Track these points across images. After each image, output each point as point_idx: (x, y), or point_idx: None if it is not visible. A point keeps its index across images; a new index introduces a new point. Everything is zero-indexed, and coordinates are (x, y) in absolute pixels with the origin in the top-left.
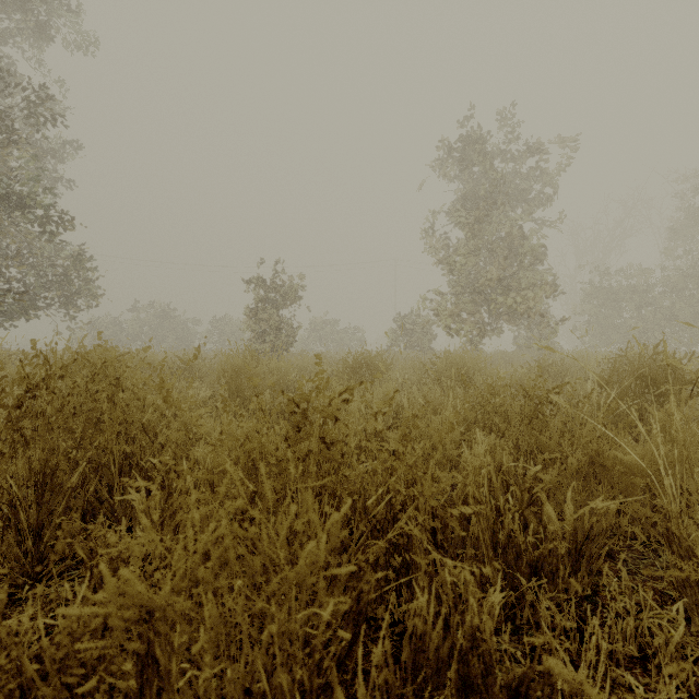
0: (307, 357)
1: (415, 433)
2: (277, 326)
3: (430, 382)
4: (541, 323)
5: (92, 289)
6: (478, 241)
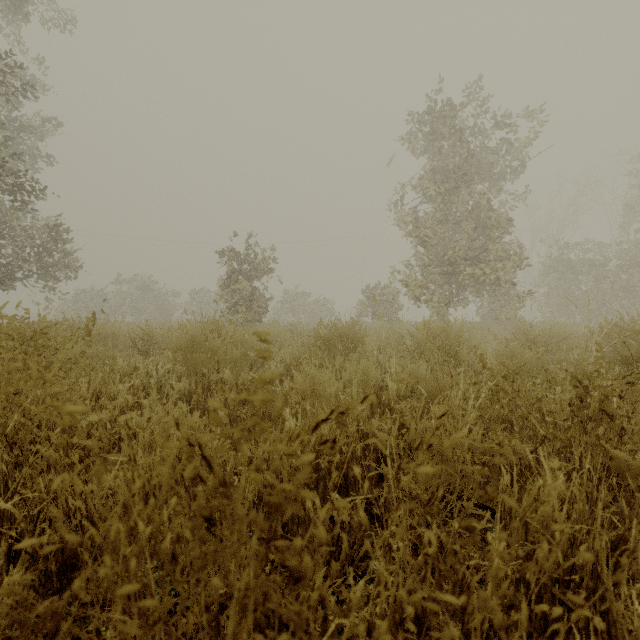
0: (277, 328)
1: (415, 433)
2: (250, 297)
3: (411, 356)
4: (507, 294)
5: (69, 262)
6: (446, 214)
